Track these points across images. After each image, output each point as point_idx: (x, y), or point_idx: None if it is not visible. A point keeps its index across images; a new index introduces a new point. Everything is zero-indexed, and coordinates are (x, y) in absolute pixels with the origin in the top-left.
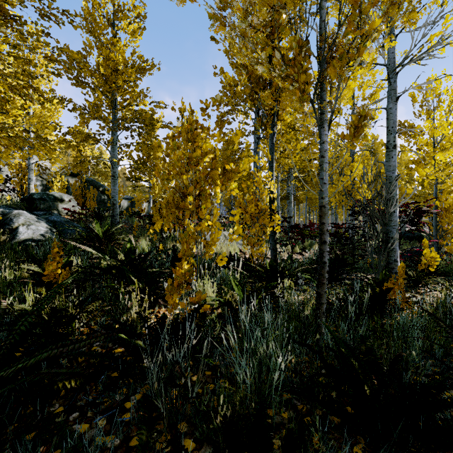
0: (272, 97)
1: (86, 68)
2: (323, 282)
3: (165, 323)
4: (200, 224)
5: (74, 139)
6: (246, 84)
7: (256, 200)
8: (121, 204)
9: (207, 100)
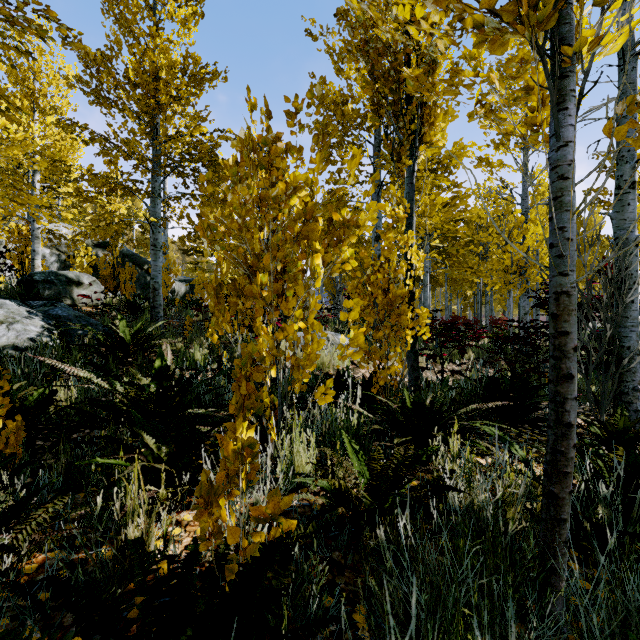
0: (425, 78)
1: (74, 36)
2: (564, 471)
3: (193, 579)
4: (284, 328)
5: (94, 188)
6: (366, 80)
7: (385, 282)
8: (176, 288)
9: (297, 96)
